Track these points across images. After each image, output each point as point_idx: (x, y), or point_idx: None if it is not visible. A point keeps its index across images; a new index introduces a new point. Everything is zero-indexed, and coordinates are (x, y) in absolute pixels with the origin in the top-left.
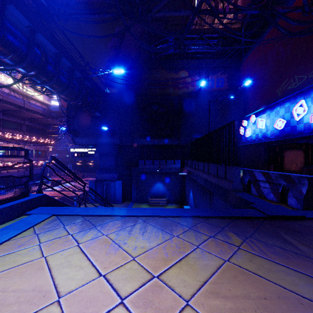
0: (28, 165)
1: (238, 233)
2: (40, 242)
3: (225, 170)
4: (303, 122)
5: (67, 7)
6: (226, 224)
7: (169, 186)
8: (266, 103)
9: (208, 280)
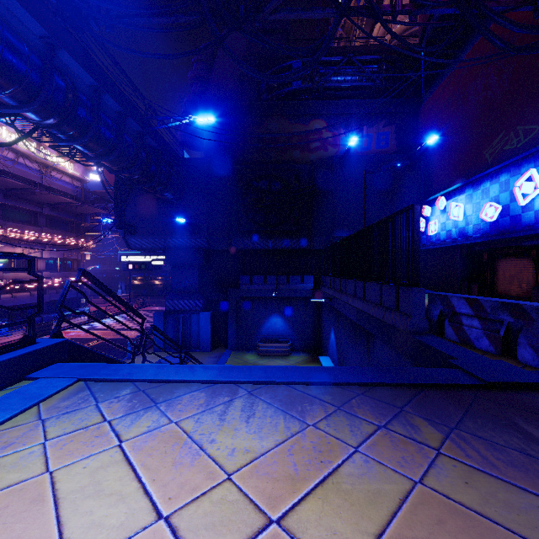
0: (49, 285)
1: (432, 419)
2: (46, 438)
3: (397, 295)
4: (533, 208)
5: (112, 2)
6: (406, 399)
7: (293, 322)
8: (465, 176)
9: (384, 532)
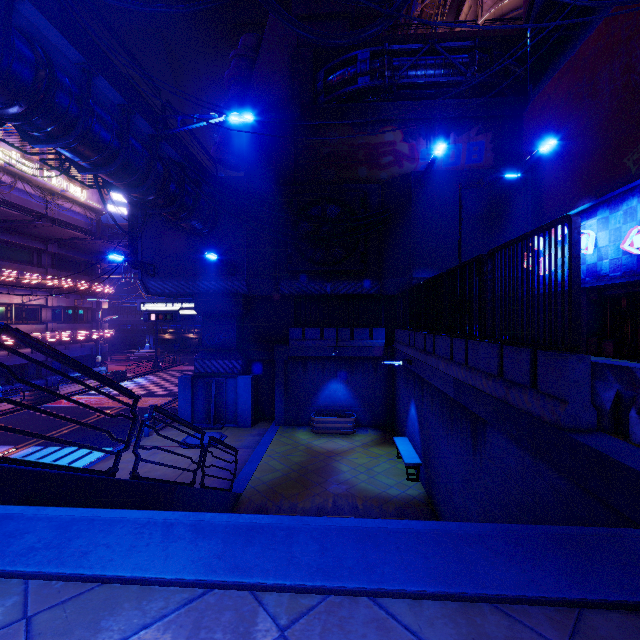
0: (55, 339)
1: None
2: None
3: (531, 364)
4: None
5: None
6: None
7: (359, 389)
8: (595, 194)
9: None
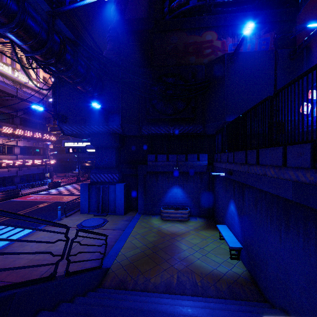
0: (21, 164)
1: None
2: None
3: None
4: None
5: None
6: None
7: (191, 192)
8: None
9: None
